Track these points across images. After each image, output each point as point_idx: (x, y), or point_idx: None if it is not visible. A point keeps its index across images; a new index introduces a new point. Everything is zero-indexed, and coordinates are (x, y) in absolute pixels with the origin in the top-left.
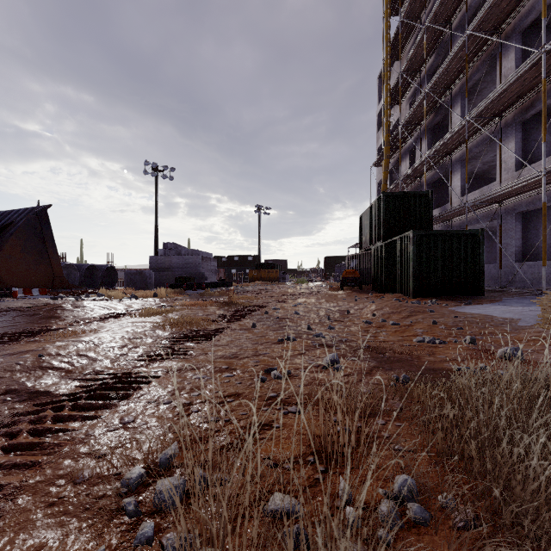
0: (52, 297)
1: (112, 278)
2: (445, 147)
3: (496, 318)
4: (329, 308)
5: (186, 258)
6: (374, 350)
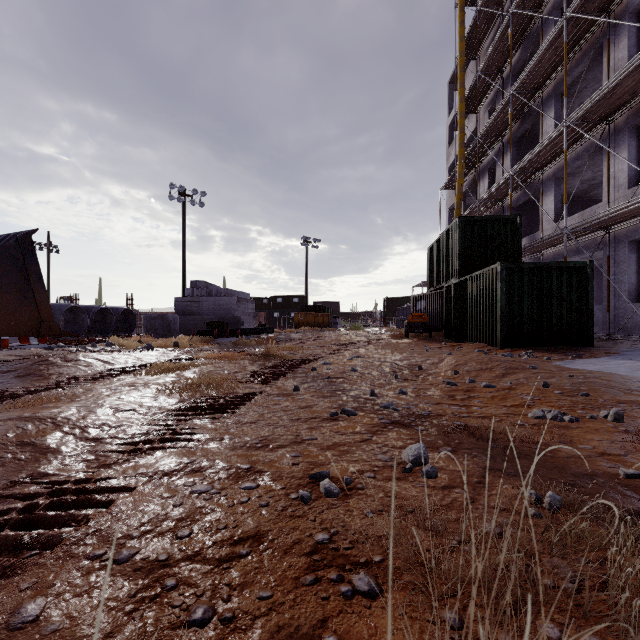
0: (46, 347)
1: (129, 323)
2: (535, 161)
3: (628, 379)
4: (395, 362)
5: (218, 299)
6: (477, 434)
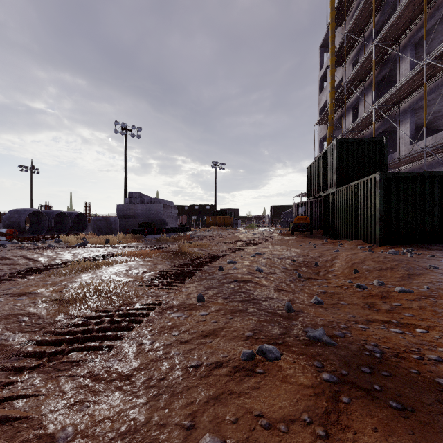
0: None
1: (82, 224)
2: (395, 97)
3: None
4: (292, 259)
5: (149, 206)
6: None
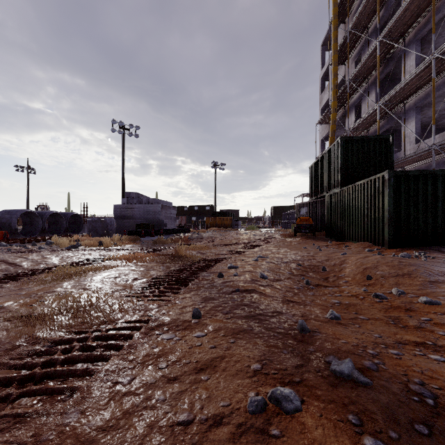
0: None
1: (78, 225)
2: (400, 94)
3: None
4: (297, 263)
5: (147, 206)
6: None
